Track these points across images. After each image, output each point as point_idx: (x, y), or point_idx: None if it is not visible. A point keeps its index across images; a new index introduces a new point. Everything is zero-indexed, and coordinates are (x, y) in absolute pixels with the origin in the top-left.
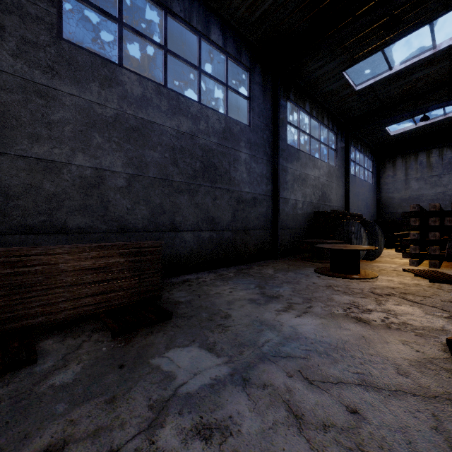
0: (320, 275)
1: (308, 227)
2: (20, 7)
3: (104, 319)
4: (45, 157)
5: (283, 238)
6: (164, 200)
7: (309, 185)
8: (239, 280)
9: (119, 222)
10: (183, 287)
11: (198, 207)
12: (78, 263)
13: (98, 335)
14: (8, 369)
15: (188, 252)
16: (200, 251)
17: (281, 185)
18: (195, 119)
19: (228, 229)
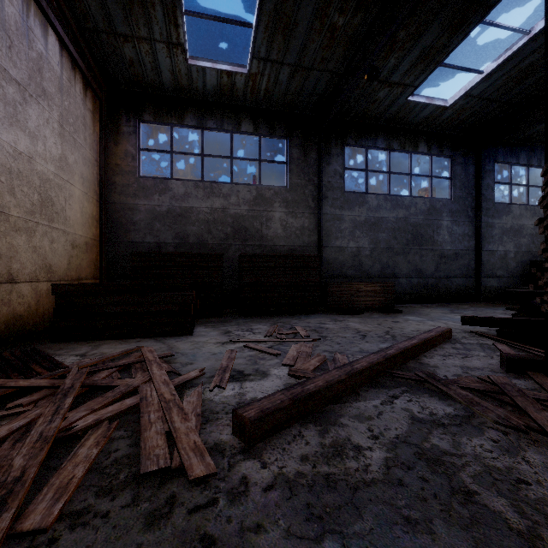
0: (507, 310)
1: (523, 275)
2: (332, 186)
3: (375, 309)
4: (339, 245)
5: (488, 285)
6: (389, 260)
7: (525, 235)
8: (438, 308)
9: (366, 273)
10: (402, 307)
11: (409, 263)
12: (366, 288)
13: (375, 313)
14: (358, 314)
15: (403, 291)
16: (411, 290)
17: (485, 239)
18: (408, 207)
19: (432, 277)
